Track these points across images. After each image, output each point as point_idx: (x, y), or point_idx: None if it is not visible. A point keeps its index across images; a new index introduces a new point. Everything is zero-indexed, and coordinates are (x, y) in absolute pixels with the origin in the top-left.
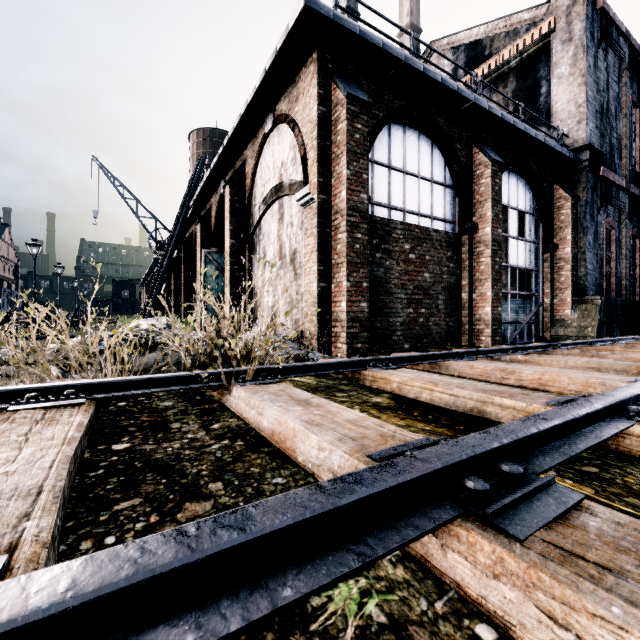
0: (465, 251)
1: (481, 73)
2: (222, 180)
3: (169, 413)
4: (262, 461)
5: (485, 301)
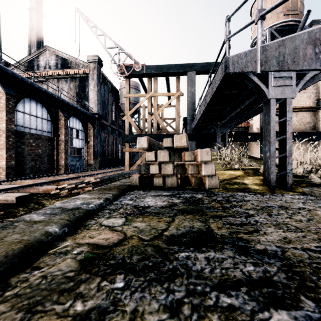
0: (55, 143)
1: (67, 72)
2: None
3: None
4: None
5: (62, 159)
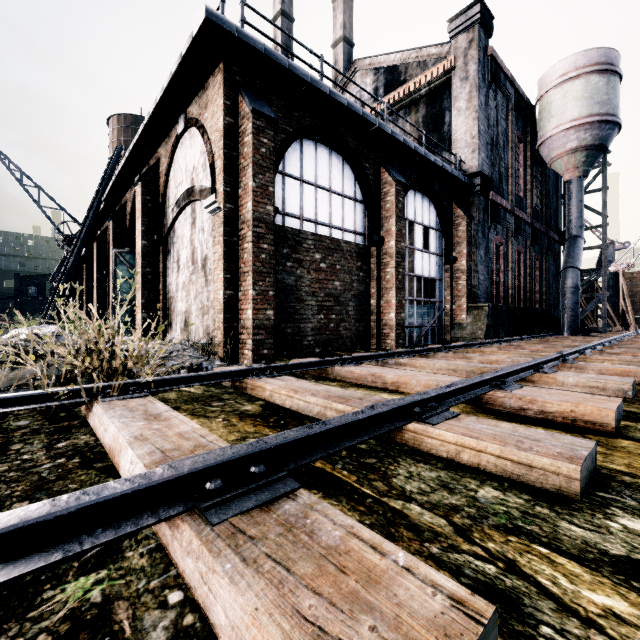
0: (374, 261)
1: (397, 96)
2: (137, 176)
3: (17, 433)
4: (86, 477)
5: (390, 308)
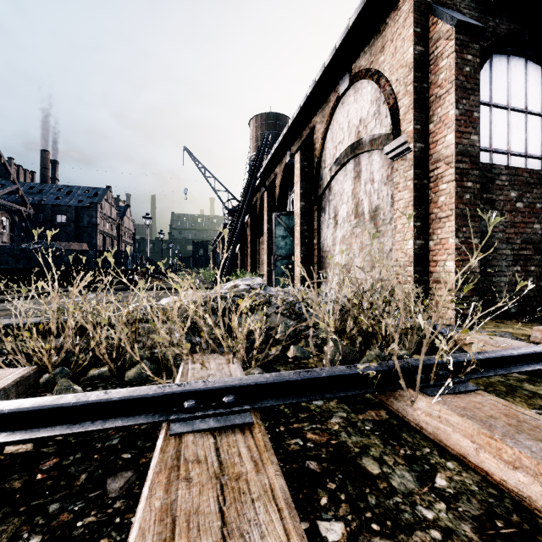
0: None
1: None
2: (288, 150)
3: (335, 426)
4: None
5: None
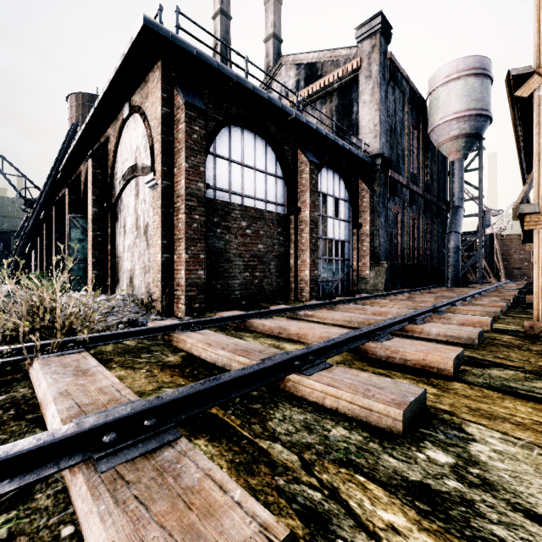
0: (292, 228)
1: (315, 88)
2: (89, 151)
3: None
4: (17, 428)
5: (305, 266)
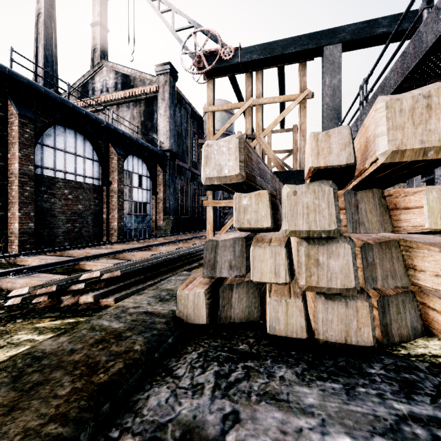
0: (105, 194)
1: (128, 94)
2: None
3: None
4: None
5: (115, 219)
